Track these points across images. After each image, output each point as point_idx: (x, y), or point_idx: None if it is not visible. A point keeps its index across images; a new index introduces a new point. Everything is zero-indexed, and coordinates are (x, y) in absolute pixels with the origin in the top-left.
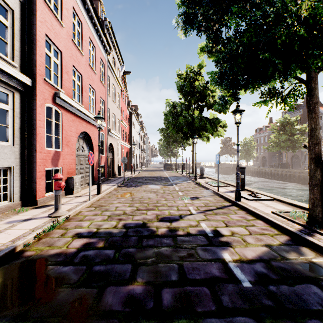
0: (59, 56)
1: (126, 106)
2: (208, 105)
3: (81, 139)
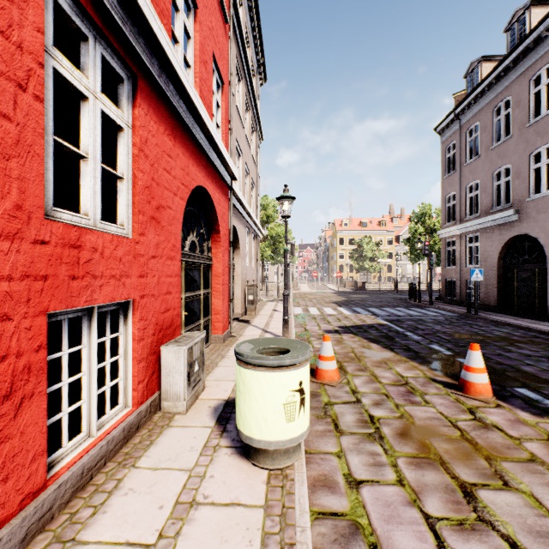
0: None
1: None
2: None
3: None
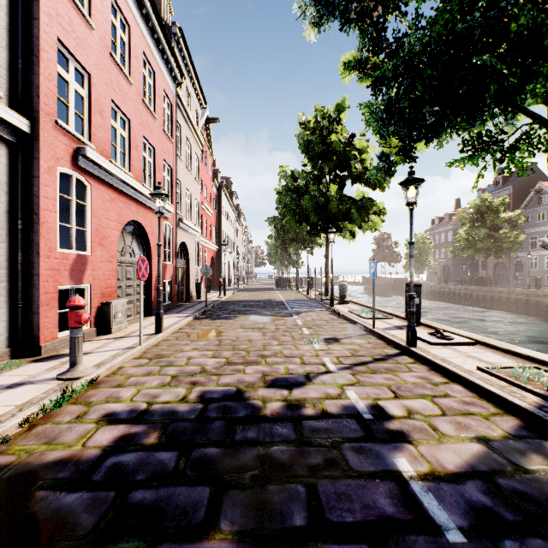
0: (86, 81)
1: (211, 178)
2: (353, 175)
3: (127, 233)
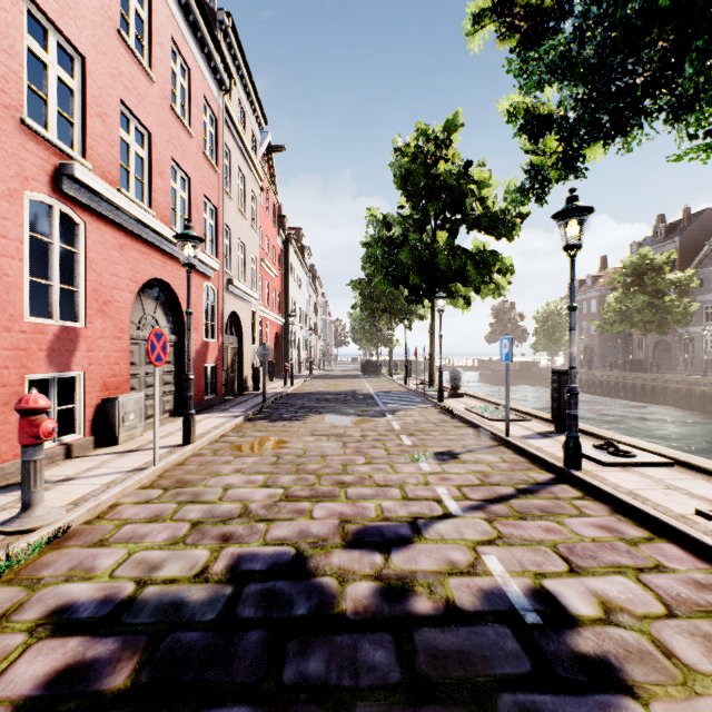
0: (78, 68)
1: (274, 227)
2: (469, 219)
3: (149, 297)
